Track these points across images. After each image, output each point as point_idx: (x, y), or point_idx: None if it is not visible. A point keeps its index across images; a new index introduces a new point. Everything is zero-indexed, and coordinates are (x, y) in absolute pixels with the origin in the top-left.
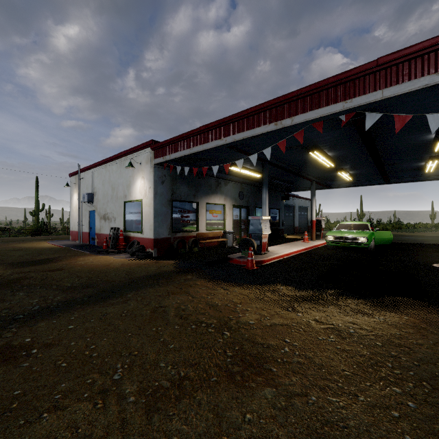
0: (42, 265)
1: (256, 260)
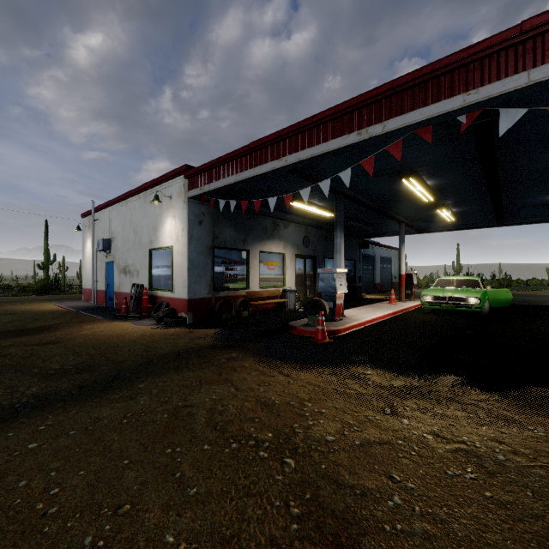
0: (31, 336)
1: (328, 330)
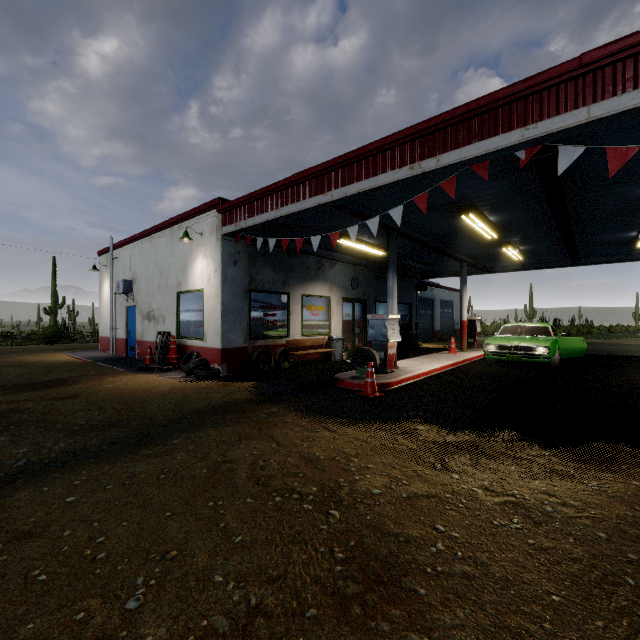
0: (48, 390)
1: (378, 383)
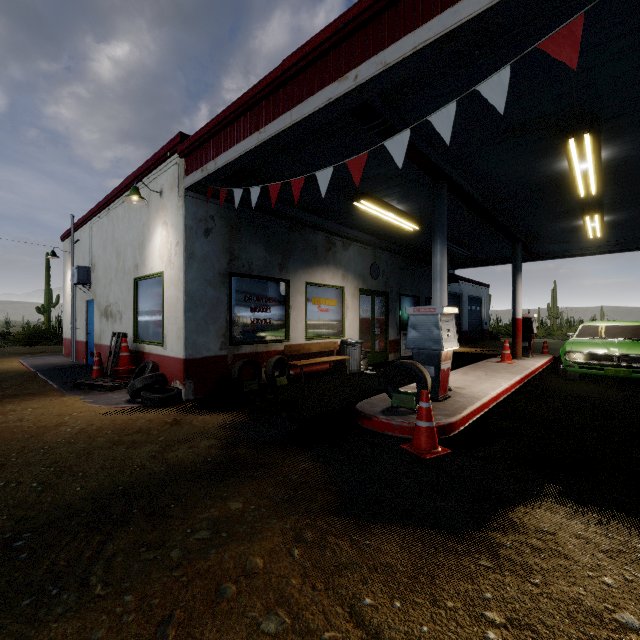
0: None
1: (436, 425)
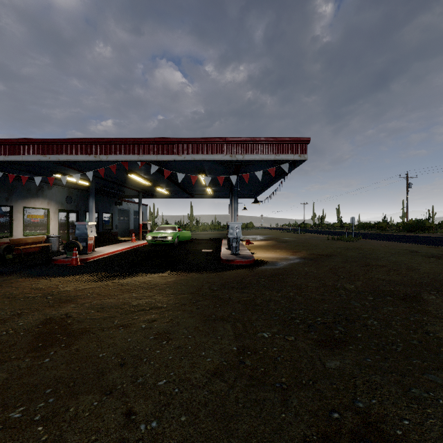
0: None
1: (81, 259)
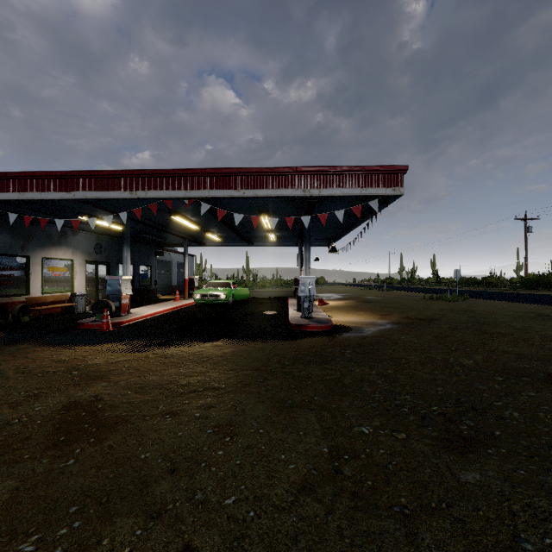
0: None
1: (113, 322)
